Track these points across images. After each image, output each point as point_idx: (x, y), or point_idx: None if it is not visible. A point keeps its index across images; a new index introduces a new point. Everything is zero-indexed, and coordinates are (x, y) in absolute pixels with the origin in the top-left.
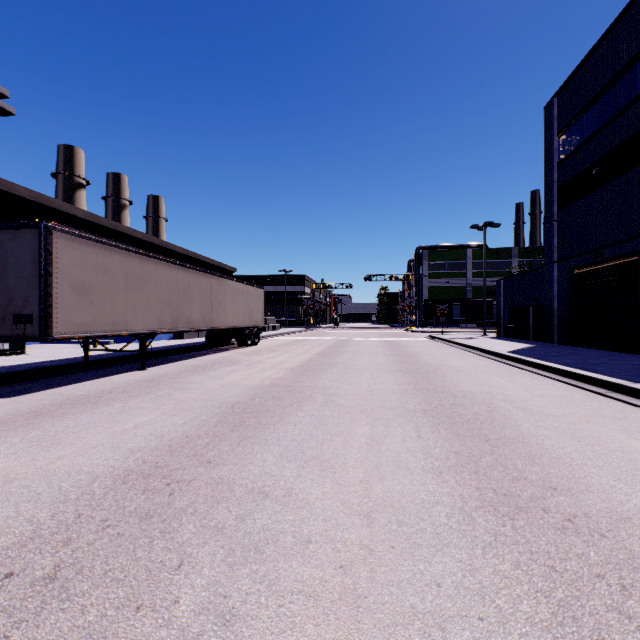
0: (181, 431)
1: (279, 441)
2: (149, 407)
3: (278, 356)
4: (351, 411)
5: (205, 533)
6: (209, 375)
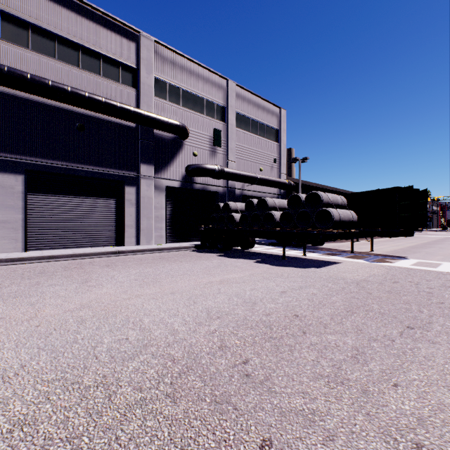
0: (399, 248)
1: (427, 250)
2: (382, 245)
3: (408, 240)
4: (449, 249)
5: (420, 252)
6: (386, 243)
